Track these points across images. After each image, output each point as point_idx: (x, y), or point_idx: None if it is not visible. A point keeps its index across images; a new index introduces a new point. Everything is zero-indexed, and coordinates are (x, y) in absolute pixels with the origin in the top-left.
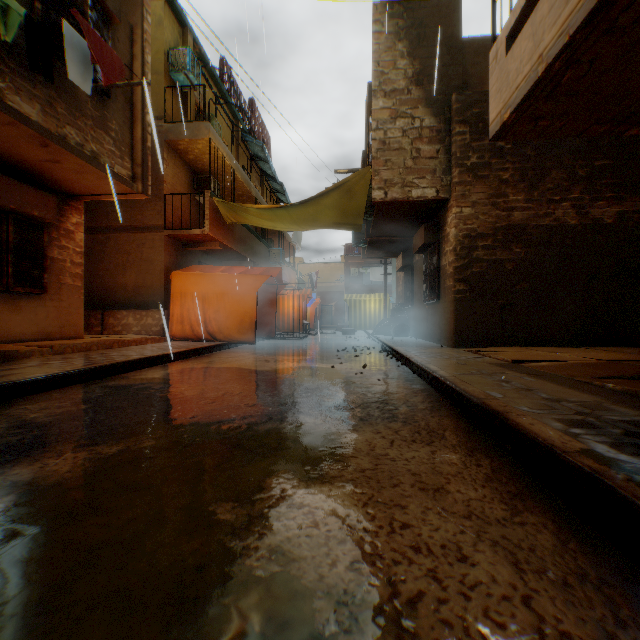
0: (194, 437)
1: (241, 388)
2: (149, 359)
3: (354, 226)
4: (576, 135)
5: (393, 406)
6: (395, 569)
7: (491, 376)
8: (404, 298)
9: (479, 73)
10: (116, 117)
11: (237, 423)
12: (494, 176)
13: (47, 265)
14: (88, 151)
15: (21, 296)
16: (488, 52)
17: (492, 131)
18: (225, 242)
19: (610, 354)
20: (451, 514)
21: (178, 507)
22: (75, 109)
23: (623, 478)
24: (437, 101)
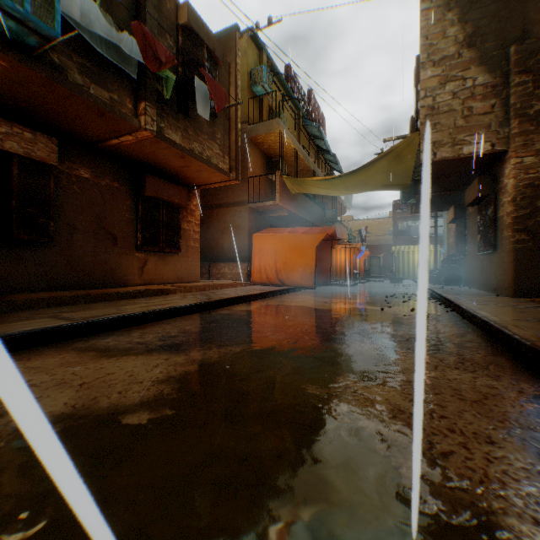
0: (283, 348)
1: (309, 320)
2: (242, 297)
3: (402, 186)
4: None
5: (438, 342)
6: (432, 437)
7: None
8: (455, 249)
9: None
10: (220, 129)
11: (310, 342)
12: None
13: (180, 234)
14: (204, 156)
15: (167, 254)
16: None
17: None
18: (290, 209)
19: None
20: (484, 417)
21: (283, 383)
22: (197, 130)
23: None
24: (491, 57)
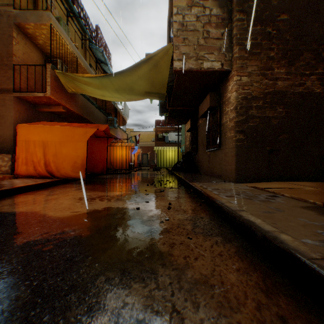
0: None
1: None
2: None
3: (160, 95)
4: None
5: None
6: None
7: None
8: (191, 148)
9: None
10: None
11: None
12: (264, 54)
13: None
14: None
15: None
16: None
17: None
18: (68, 106)
19: None
20: None
21: None
22: None
23: None
24: None
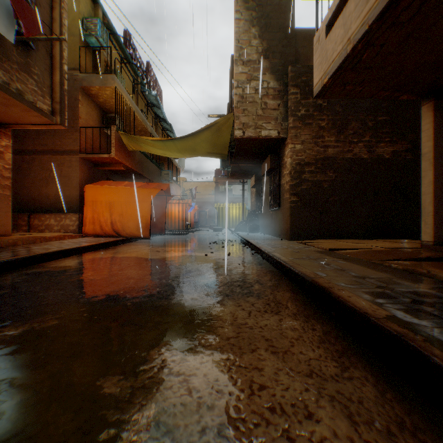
0: (93, 315)
1: (136, 273)
2: (65, 251)
3: (221, 155)
4: (370, 97)
5: (250, 284)
6: (255, 432)
7: (317, 260)
8: (256, 206)
9: (306, 53)
10: (38, 64)
11: (130, 302)
12: (316, 124)
13: None
14: (14, 89)
15: None
16: (312, 39)
17: (316, 91)
18: (127, 164)
19: (389, 244)
20: (297, 373)
21: (69, 383)
22: (2, 54)
23: (421, 339)
24: (278, 70)
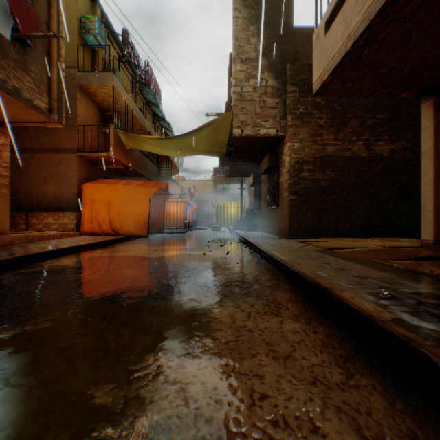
0: (87, 317)
1: (133, 272)
2: (62, 250)
3: (220, 153)
4: (369, 95)
5: (249, 284)
6: None
7: (316, 259)
8: (254, 205)
9: (305, 51)
10: (36, 62)
11: (126, 303)
12: (314, 122)
13: None
14: (11, 86)
15: None
16: (310, 37)
17: (315, 88)
18: (126, 163)
19: (389, 242)
20: (300, 381)
21: (58, 392)
22: None
23: (431, 344)
24: (277, 68)
